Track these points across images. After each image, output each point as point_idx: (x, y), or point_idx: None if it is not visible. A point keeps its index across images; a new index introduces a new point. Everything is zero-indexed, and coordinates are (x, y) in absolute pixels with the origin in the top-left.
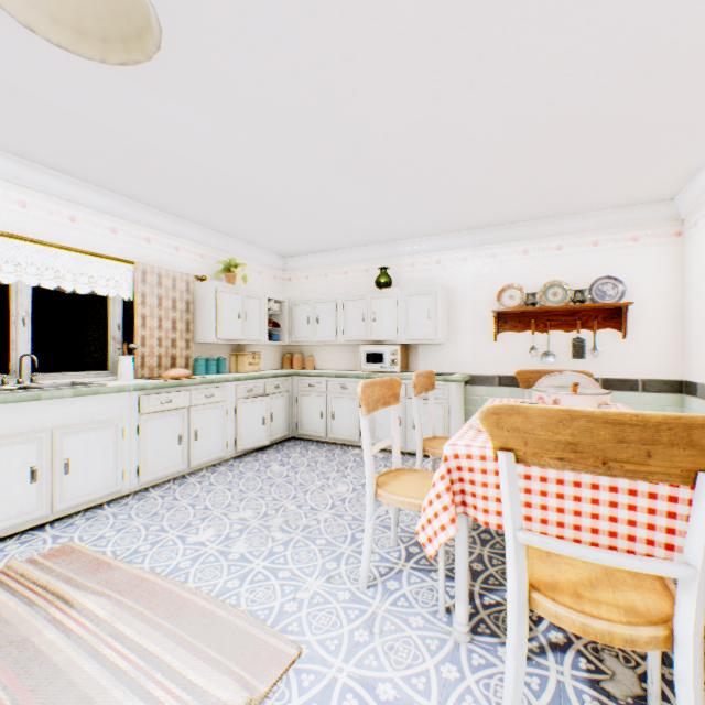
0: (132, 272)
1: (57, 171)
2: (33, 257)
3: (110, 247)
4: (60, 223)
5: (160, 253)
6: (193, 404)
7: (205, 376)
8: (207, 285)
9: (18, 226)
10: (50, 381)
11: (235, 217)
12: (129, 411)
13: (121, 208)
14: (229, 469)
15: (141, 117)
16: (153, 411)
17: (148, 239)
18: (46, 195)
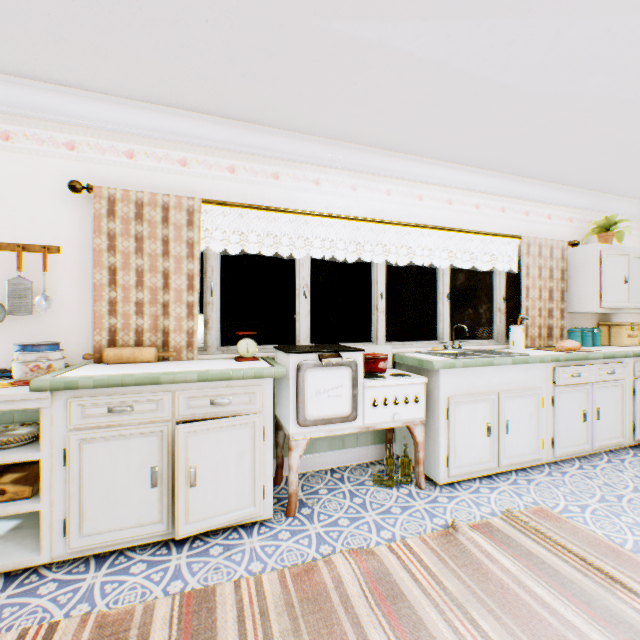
0: (514, 246)
1: (472, 167)
2: (454, 244)
3: (499, 226)
4: (468, 212)
5: (534, 224)
6: (595, 380)
7: (586, 348)
8: (586, 250)
9: (446, 221)
10: (462, 347)
11: (635, 164)
12: (544, 381)
13: (508, 188)
14: (639, 461)
15: (632, 64)
16: (564, 384)
17: (525, 212)
18: (461, 191)
